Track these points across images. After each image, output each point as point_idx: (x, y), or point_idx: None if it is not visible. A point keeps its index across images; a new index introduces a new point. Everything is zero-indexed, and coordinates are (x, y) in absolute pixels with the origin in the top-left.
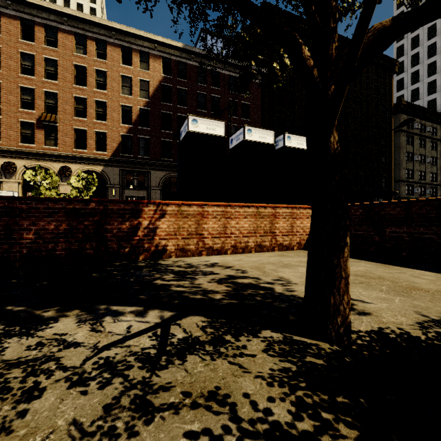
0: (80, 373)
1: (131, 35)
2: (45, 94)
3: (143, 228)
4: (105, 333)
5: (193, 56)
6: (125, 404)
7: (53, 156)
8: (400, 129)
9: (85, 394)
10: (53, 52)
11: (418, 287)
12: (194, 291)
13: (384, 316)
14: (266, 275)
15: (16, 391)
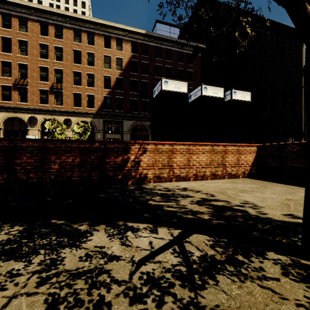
0: (133, 288)
1: (110, 27)
2: (55, 70)
3: (131, 161)
4: (134, 248)
5: (152, 39)
6: None
7: (60, 112)
8: None
9: None
10: (60, 42)
11: None
12: (183, 211)
13: None
14: (232, 198)
15: (87, 304)
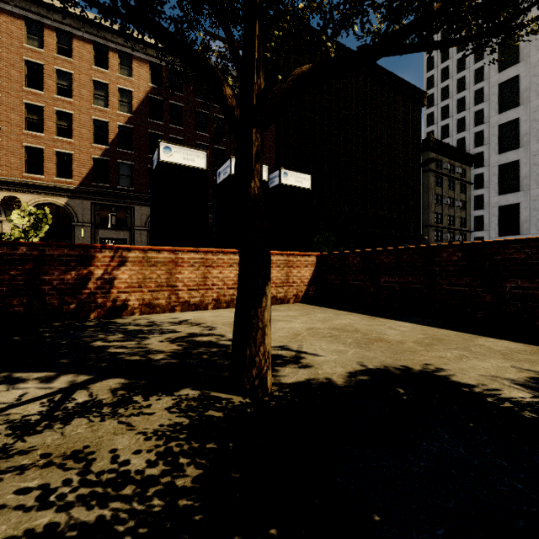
0: None
1: (107, 29)
2: None
3: (96, 279)
4: None
5: None
6: None
7: None
8: (428, 168)
9: None
10: None
11: (384, 339)
12: (135, 352)
13: (324, 368)
14: None
15: None
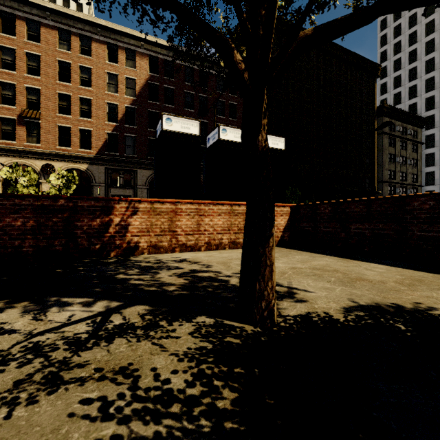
0: (4, 355)
1: (117, 32)
2: (27, 89)
3: (115, 225)
4: (44, 322)
5: None
6: (37, 379)
7: (35, 154)
8: (382, 131)
9: (1, 372)
10: (35, 47)
11: (364, 278)
12: (151, 283)
13: (318, 303)
14: (228, 269)
15: None
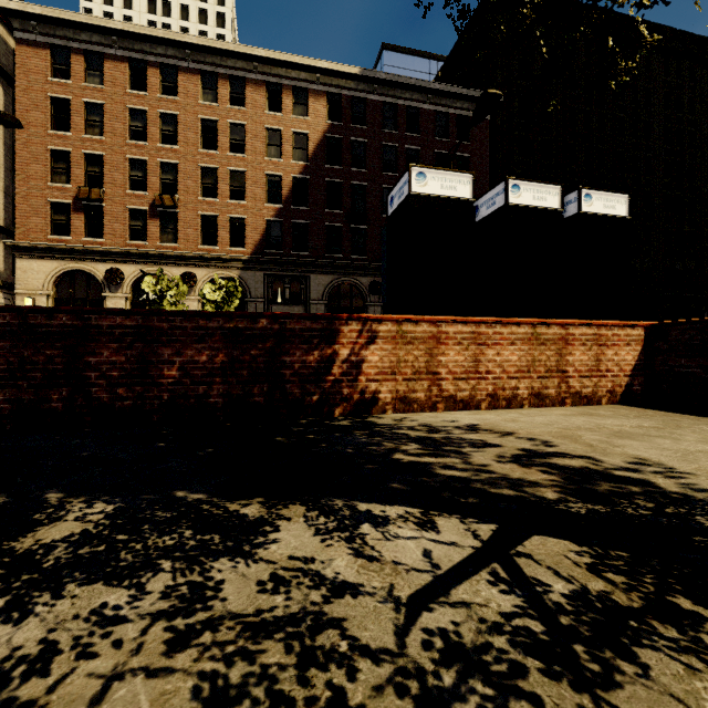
0: (414, 673)
1: (281, 64)
2: (161, 166)
3: (341, 361)
4: (388, 565)
5: (376, 86)
6: None
7: (171, 258)
8: None
9: None
10: (171, 104)
11: None
12: (487, 479)
13: None
14: (601, 452)
15: None
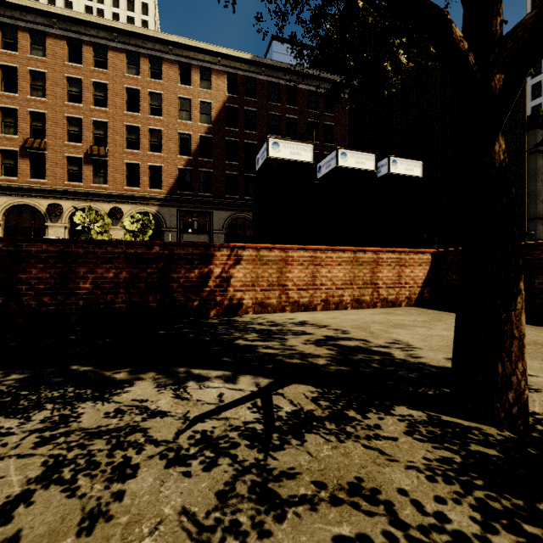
0: (175, 449)
1: (190, 48)
2: (94, 123)
3: (215, 277)
4: (193, 402)
5: (264, 69)
6: (243, 492)
7: (102, 196)
8: (536, 149)
9: (188, 476)
10: (102, 75)
11: None
12: (289, 354)
13: None
14: (375, 336)
15: (104, 466)
